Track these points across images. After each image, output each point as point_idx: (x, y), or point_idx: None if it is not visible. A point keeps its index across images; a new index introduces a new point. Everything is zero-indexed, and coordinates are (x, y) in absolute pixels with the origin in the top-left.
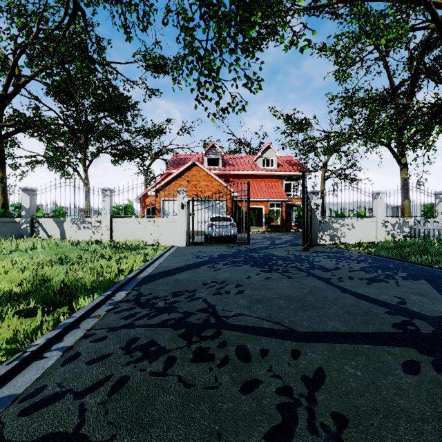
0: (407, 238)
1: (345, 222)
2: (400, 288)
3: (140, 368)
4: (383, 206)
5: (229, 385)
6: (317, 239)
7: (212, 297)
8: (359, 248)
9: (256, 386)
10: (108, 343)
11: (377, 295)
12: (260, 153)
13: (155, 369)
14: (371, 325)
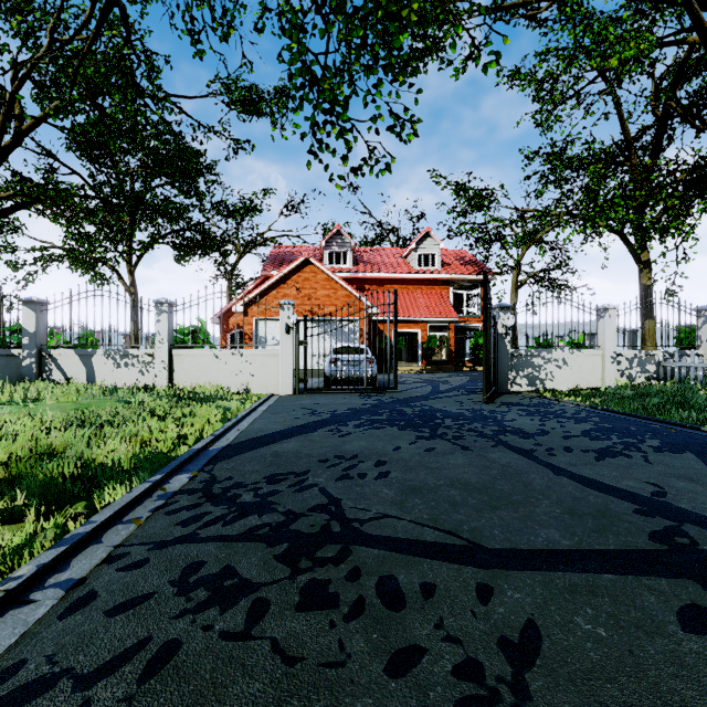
0: (652, 382)
1: (553, 356)
2: (653, 467)
3: (203, 623)
4: (614, 329)
5: (366, 658)
6: (507, 383)
7: (335, 484)
8: (576, 398)
9: (416, 660)
10: (148, 573)
11: (615, 479)
12: (414, 245)
13: (231, 625)
14: (612, 536)
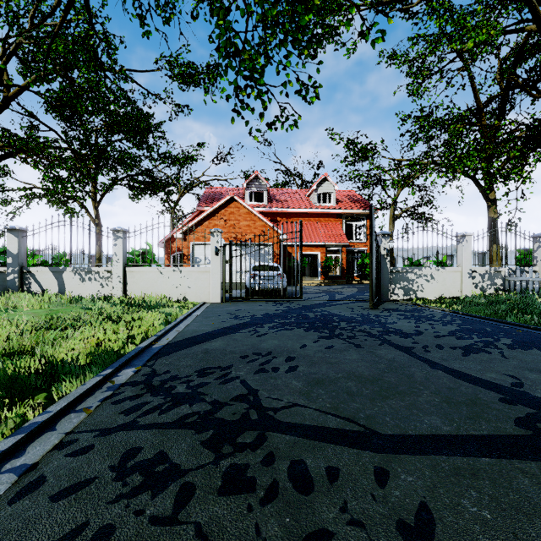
0: (499, 292)
1: (423, 272)
2: (509, 361)
3: (135, 508)
4: (470, 251)
5: None
6: (387, 293)
7: (253, 377)
8: (441, 305)
9: None
10: (92, 458)
11: (480, 372)
12: (315, 186)
13: (160, 509)
14: (484, 422)
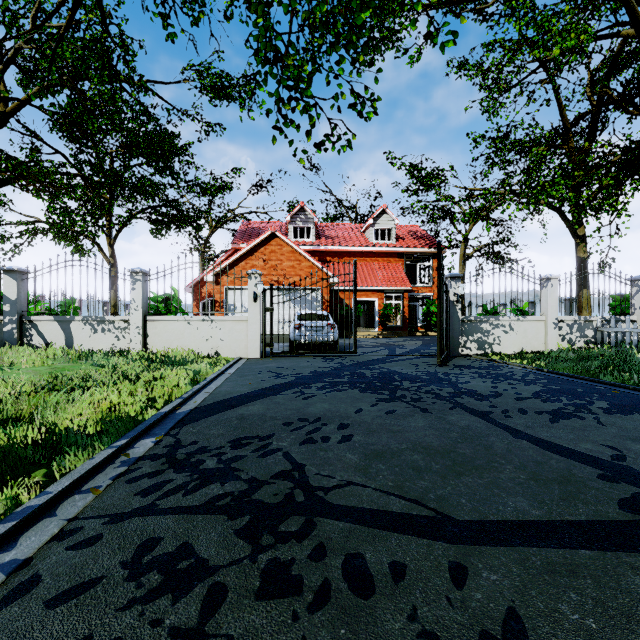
0: (590, 346)
1: (500, 322)
2: (607, 429)
3: (152, 617)
4: (556, 297)
5: None
6: (458, 347)
7: (299, 448)
8: (522, 360)
9: None
10: (99, 552)
11: (573, 442)
12: (372, 220)
13: (182, 618)
14: (581, 505)
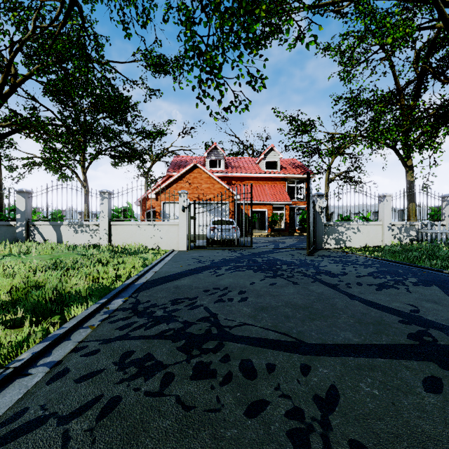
0: (413, 242)
1: (351, 226)
2: (412, 294)
3: (134, 387)
4: (389, 209)
5: (233, 406)
6: (322, 243)
7: (214, 305)
8: (365, 252)
9: (263, 408)
10: (100, 357)
11: (388, 302)
12: (263, 155)
13: (151, 387)
14: (384, 336)
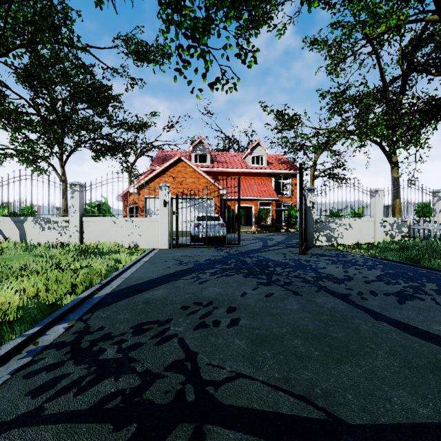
0: (405, 239)
1: (342, 222)
2: None
3: None
4: (382, 204)
5: None
6: (313, 240)
7: (193, 334)
8: (360, 250)
9: None
10: None
11: (425, 324)
12: (250, 150)
13: None
14: None
